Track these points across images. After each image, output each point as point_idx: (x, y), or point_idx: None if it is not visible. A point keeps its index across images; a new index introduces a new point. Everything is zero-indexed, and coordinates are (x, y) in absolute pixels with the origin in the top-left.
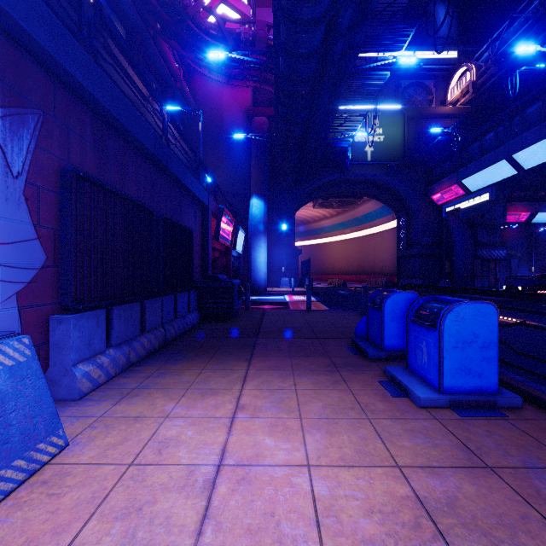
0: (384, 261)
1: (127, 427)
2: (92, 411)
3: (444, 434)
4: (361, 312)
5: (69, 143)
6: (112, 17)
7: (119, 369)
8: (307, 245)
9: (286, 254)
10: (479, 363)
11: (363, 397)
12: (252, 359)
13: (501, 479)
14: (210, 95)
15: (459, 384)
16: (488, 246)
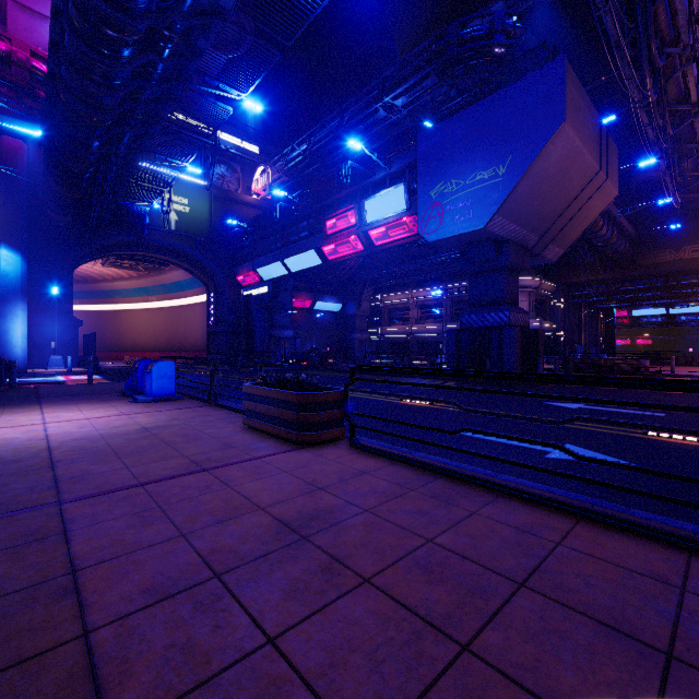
0: (196, 336)
1: None
2: None
3: (144, 406)
4: None
5: None
6: None
7: None
8: (93, 311)
9: (58, 325)
10: (168, 385)
11: (115, 404)
12: (43, 404)
13: (152, 408)
14: None
15: (159, 393)
16: (281, 327)
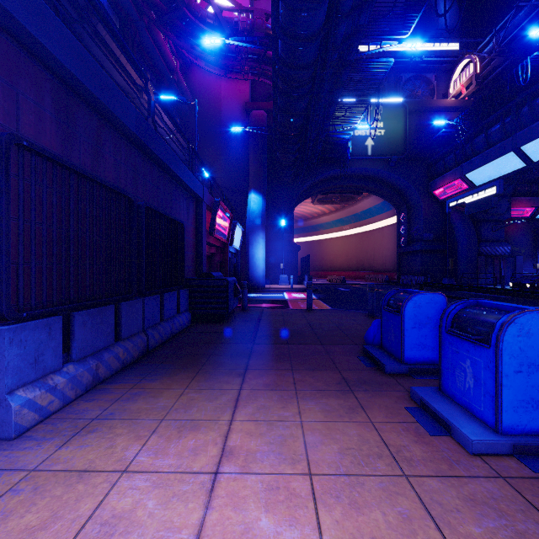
0: (384, 257)
1: (63, 492)
2: (26, 459)
3: (524, 509)
4: (366, 312)
5: (18, 110)
6: (104, 4)
7: (81, 390)
8: (306, 241)
9: (284, 250)
10: None
11: (390, 434)
12: (247, 373)
13: None
14: (207, 89)
15: (523, 421)
16: (492, 242)
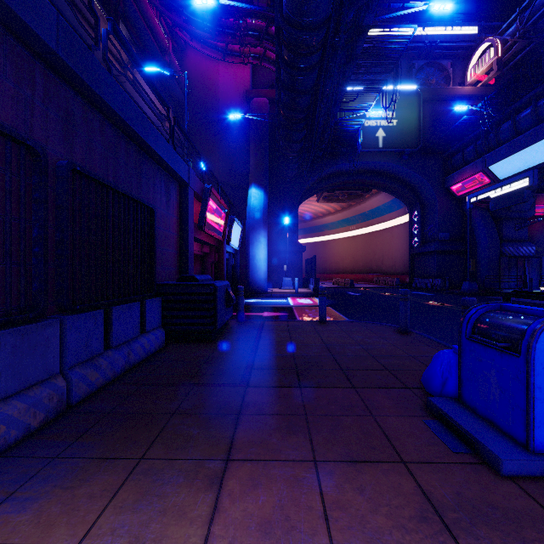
0: (393, 259)
1: None
2: None
3: None
4: (394, 325)
5: None
6: None
7: None
8: (310, 242)
9: (288, 251)
10: None
11: None
12: (227, 476)
13: None
14: (204, 75)
15: None
16: (515, 242)
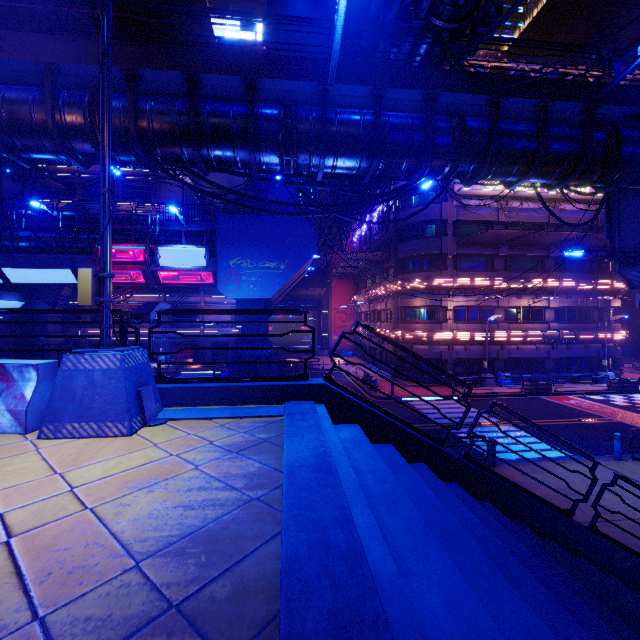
0: None
1: None
2: None
3: None
4: None
5: None
6: None
7: None
8: None
9: None
10: None
11: None
12: None
13: None
14: None
15: None
16: None
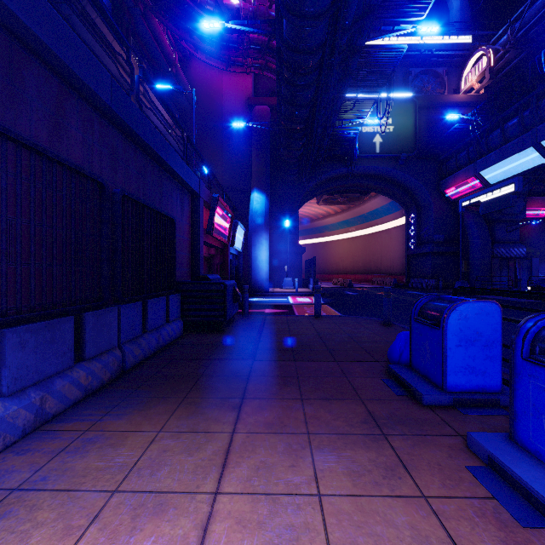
0: (391, 260)
1: None
2: None
3: None
4: (380, 319)
5: None
6: None
7: (14, 435)
8: (310, 243)
9: (289, 252)
10: None
11: (459, 525)
12: (244, 405)
13: None
14: (208, 84)
15: None
16: (506, 244)
